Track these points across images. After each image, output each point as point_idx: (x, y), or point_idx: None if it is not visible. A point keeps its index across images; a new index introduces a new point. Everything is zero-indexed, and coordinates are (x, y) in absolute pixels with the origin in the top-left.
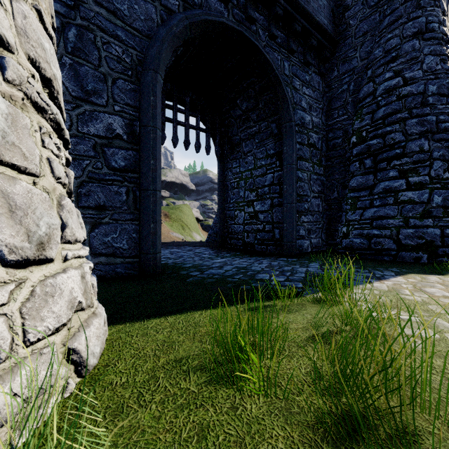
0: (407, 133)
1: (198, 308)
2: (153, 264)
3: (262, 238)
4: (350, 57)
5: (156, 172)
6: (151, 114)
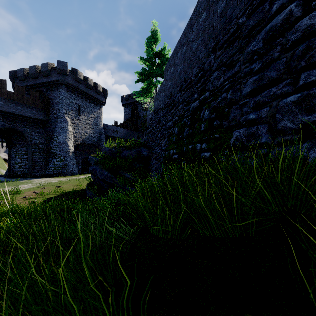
0: (57, 150)
1: None
2: None
3: (23, 173)
4: (51, 126)
5: None
6: None
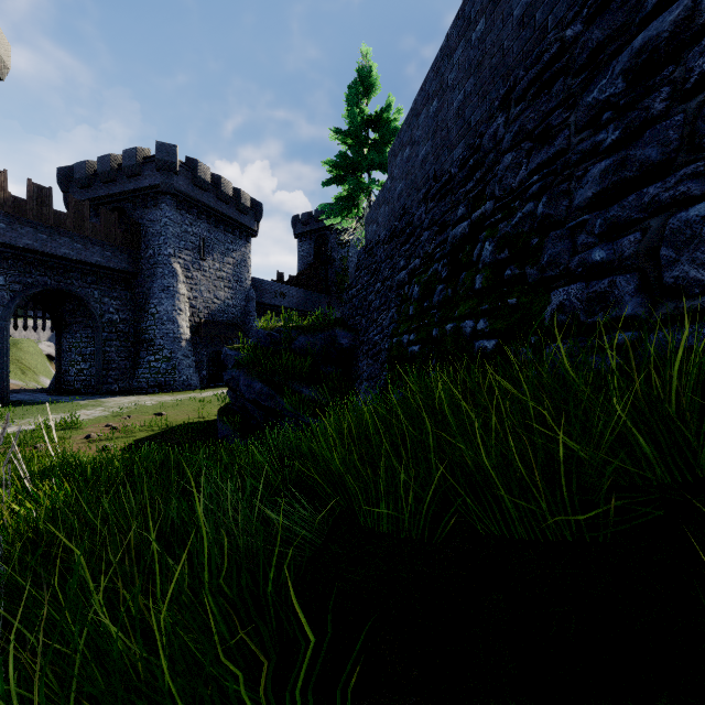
0: (156, 336)
1: (27, 406)
2: (6, 399)
3: (85, 385)
4: (143, 285)
5: (8, 362)
6: (6, 339)
